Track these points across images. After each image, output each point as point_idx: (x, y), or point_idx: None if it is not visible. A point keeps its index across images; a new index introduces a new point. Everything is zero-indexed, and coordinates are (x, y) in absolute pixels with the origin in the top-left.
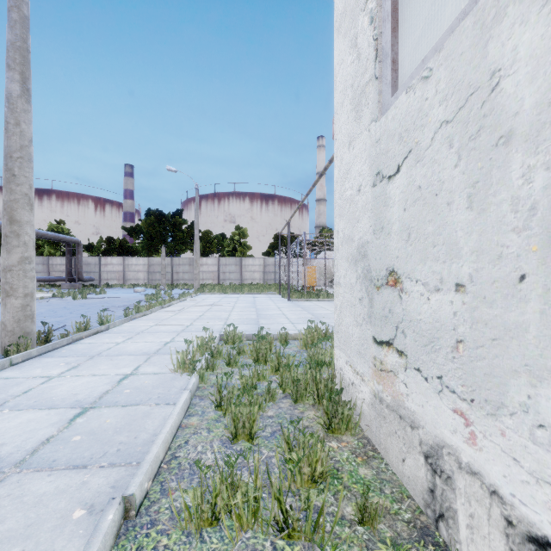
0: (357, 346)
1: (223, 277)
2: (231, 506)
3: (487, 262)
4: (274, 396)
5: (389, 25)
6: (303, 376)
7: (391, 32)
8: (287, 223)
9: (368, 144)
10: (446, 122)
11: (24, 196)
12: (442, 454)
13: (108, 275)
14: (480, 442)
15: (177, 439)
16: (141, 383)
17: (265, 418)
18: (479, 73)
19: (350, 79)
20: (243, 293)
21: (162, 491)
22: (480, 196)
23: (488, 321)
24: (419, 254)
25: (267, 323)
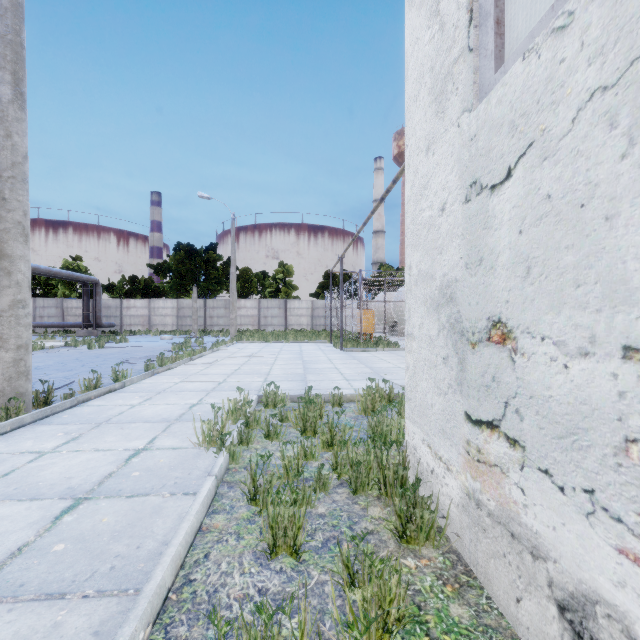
0: (440, 422)
1: (264, 322)
2: None
3: None
4: (326, 485)
5: None
6: (364, 458)
7: None
8: (339, 258)
9: (456, 144)
10: (602, 89)
11: (17, 225)
12: (593, 612)
13: (131, 320)
14: None
15: (194, 550)
16: (155, 462)
17: (315, 518)
18: None
19: (429, 61)
20: (287, 341)
21: None
22: None
23: None
24: (548, 297)
25: (316, 379)
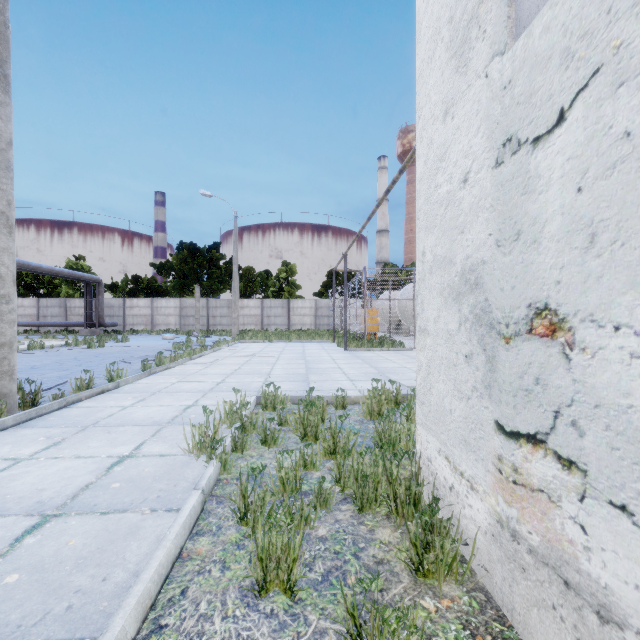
0: (461, 431)
1: (267, 322)
2: None
3: None
4: (327, 501)
5: None
6: (371, 470)
7: None
8: (343, 256)
9: (483, 99)
10: None
11: None
12: None
13: (133, 320)
14: None
15: (170, 584)
16: (139, 472)
17: (314, 542)
18: None
19: (447, 11)
20: (290, 340)
21: None
22: None
23: None
24: (626, 272)
25: (318, 380)
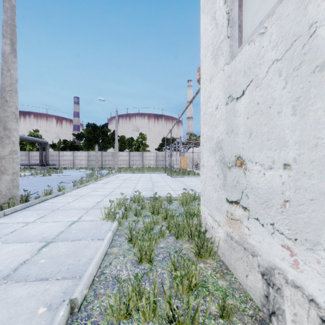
0: (215, 204)
1: (132, 163)
2: (138, 306)
3: (307, 149)
4: (164, 235)
5: (237, 3)
6: (181, 222)
7: (238, 7)
8: (170, 131)
9: (222, 78)
10: (277, 60)
11: (12, 114)
12: (273, 273)
13: (64, 162)
14: (302, 266)
15: (104, 261)
16: (83, 226)
17: (159, 248)
18: (300, 26)
19: (211, 40)
20: (144, 172)
21: (95, 295)
22: (302, 106)
23: (307, 188)
24: (258, 146)
25: (158, 190)
